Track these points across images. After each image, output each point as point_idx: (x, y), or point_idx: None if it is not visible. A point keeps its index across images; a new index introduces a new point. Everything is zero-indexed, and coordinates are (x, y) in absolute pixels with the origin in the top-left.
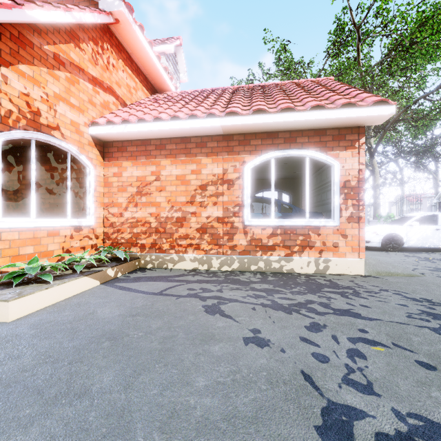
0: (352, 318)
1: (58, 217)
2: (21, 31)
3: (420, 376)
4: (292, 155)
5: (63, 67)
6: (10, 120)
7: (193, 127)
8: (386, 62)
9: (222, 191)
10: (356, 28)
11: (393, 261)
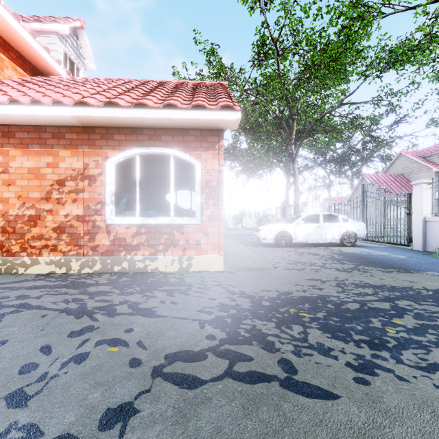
0: (141, 317)
1: None
2: None
3: (110, 376)
4: (157, 153)
5: None
6: None
7: (39, 114)
8: (305, 78)
9: (82, 187)
10: (274, 43)
11: (270, 256)
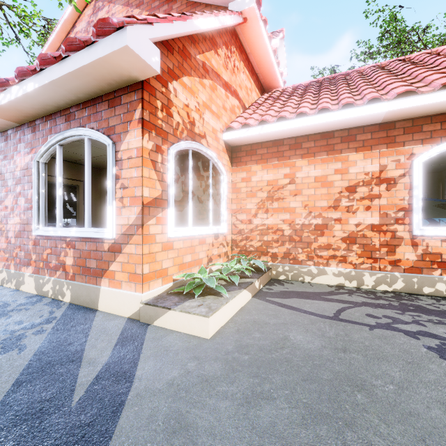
0: None
1: (204, 225)
2: (184, 44)
3: None
4: None
5: (208, 75)
6: (178, 132)
7: (347, 117)
8: None
9: (378, 192)
10: None
11: None
